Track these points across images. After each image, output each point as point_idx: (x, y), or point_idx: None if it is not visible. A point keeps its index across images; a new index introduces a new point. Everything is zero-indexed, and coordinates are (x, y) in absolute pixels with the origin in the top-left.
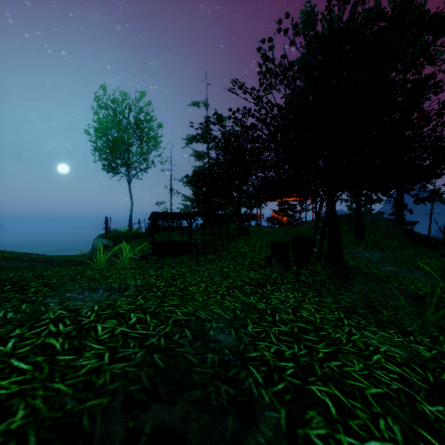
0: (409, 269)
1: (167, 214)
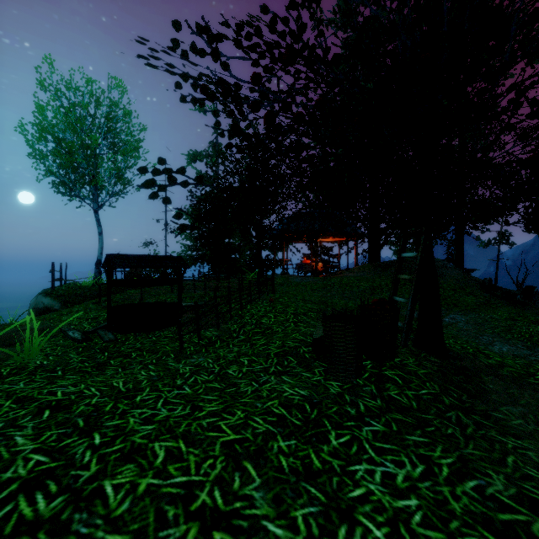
0: (527, 346)
1: (137, 258)
